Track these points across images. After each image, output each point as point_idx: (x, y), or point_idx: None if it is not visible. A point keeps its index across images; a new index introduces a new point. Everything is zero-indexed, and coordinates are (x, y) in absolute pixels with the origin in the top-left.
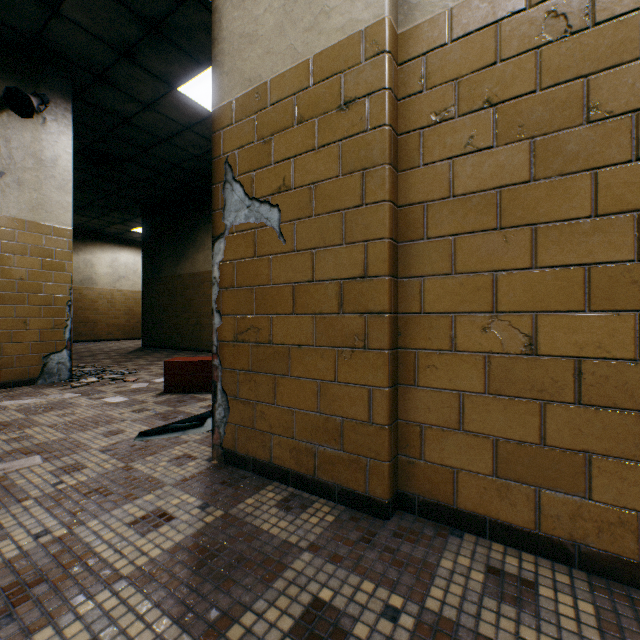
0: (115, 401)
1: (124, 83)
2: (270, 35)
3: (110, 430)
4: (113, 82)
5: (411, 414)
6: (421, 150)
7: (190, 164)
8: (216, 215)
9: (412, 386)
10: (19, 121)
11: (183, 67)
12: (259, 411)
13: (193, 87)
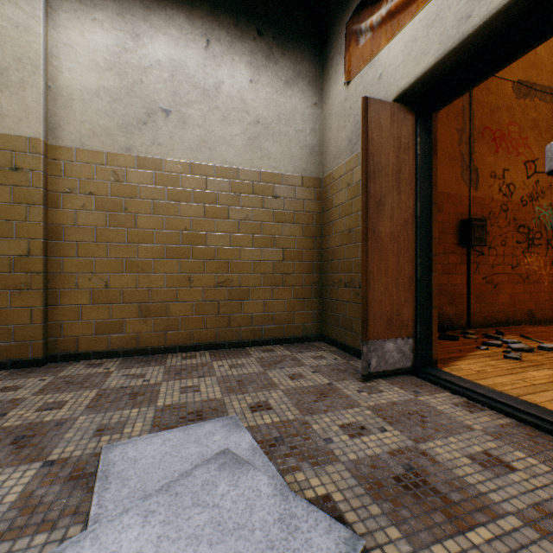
0: None
1: None
2: None
3: None
4: None
5: (57, 318)
6: (62, 202)
7: None
8: None
9: (57, 305)
10: None
11: None
12: None
13: None
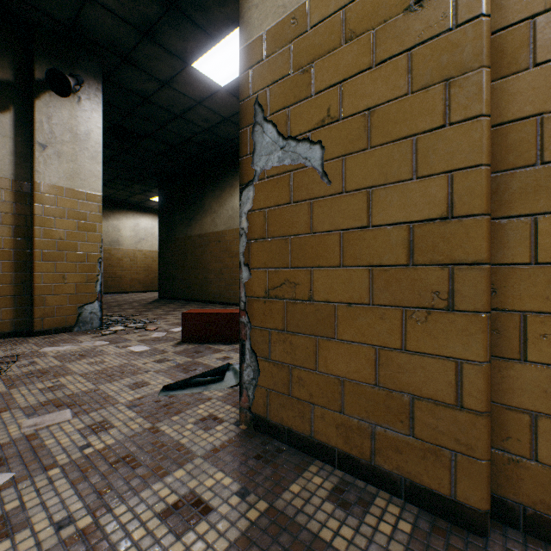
0: (139, 350)
1: (145, 63)
2: None
3: (135, 382)
4: (136, 63)
5: (513, 397)
6: (531, 46)
7: (200, 137)
8: (244, 161)
9: (515, 360)
10: (59, 100)
11: (197, 42)
12: (296, 376)
13: (205, 62)
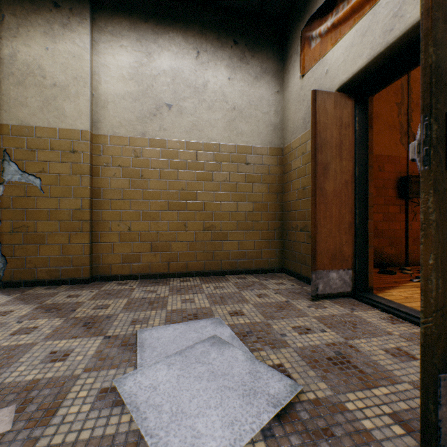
0: None
1: None
2: (36, 109)
3: None
4: None
5: (98, 251)
6: (101, 172)
7: None
8: None
9: (98, 243)
10: None
11: None
12: (29, 260)
13: None
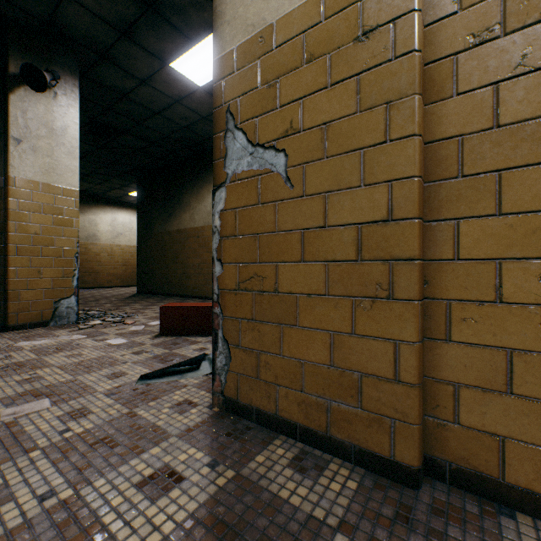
0: (116, 343)
1: (123, 61)
2: None
3: (113, 372)
4: (114, 60)
5: (441, 371)
6: (454, 78)
7: (178, 134)
8: (217, 164)
9: (442, 340)
10: (34, 95)
11: (175, 44)
12: (263, 361)
13: (183, 62)
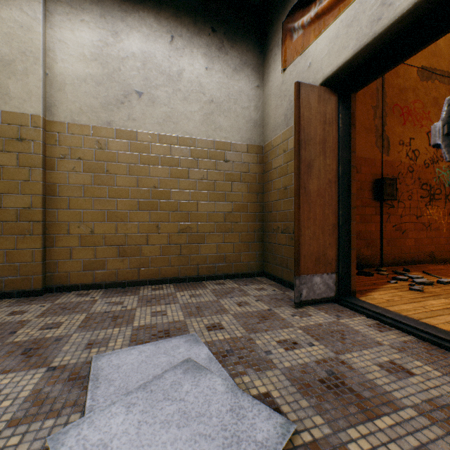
0: None
1: None
2: None
3: None
4: None
5: (53, 257)
6: (57, 165)
7: None
8: None
9: (53, 247)
10: None
11: None
12: None
13: None
